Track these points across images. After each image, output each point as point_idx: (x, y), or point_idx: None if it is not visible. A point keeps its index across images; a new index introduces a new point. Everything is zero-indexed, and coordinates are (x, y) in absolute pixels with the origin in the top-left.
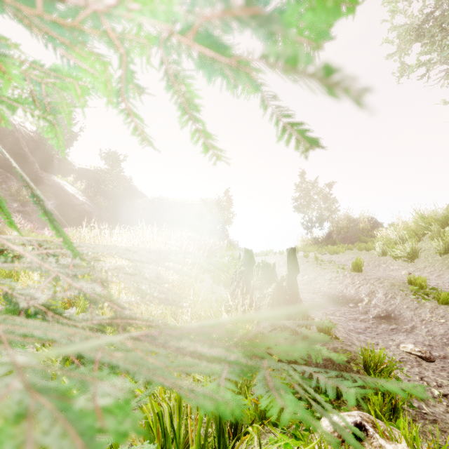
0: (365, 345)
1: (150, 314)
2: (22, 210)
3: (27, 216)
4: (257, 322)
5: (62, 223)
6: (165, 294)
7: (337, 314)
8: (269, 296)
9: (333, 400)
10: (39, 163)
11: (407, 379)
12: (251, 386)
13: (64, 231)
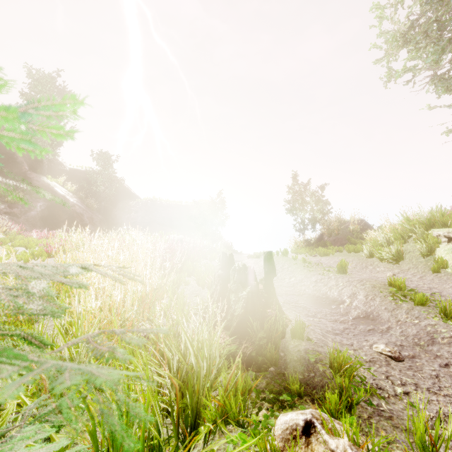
0: (339, 346)
1: (122, 318)
2: (10, 212)
3: (15, 218)
4: (232, 325)
5: (52, 225)
6: (45, 305)
7: (318, 316)
8: (243, 299)
9: (296, 400)
10: (28, 163)
11: (373, 379)
12: (213, 387)
13: (53, 233)
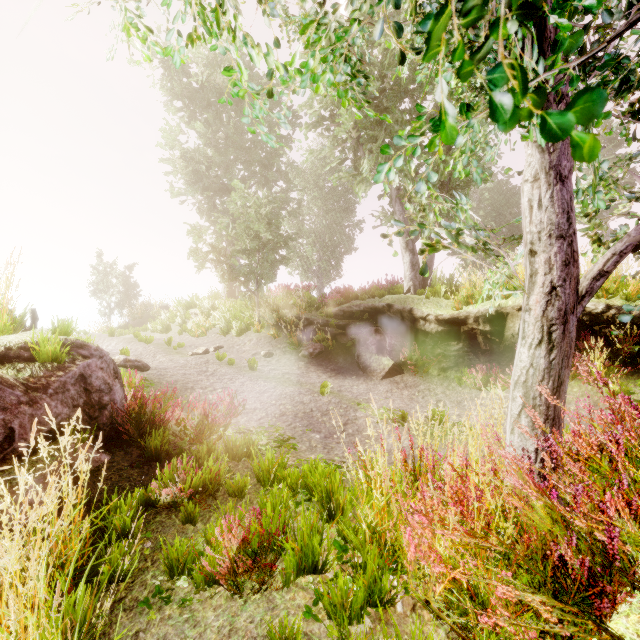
0: None
1: None
2: None
3: None
4: None
5: None
6: None
7: None
8: None
9: None
10: None
11: None
12: None
13: None
